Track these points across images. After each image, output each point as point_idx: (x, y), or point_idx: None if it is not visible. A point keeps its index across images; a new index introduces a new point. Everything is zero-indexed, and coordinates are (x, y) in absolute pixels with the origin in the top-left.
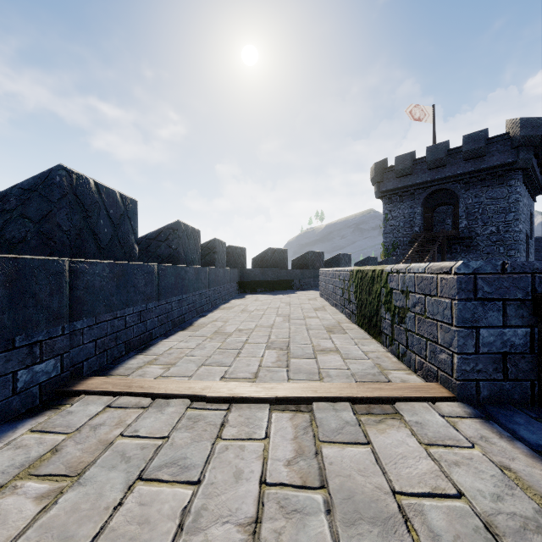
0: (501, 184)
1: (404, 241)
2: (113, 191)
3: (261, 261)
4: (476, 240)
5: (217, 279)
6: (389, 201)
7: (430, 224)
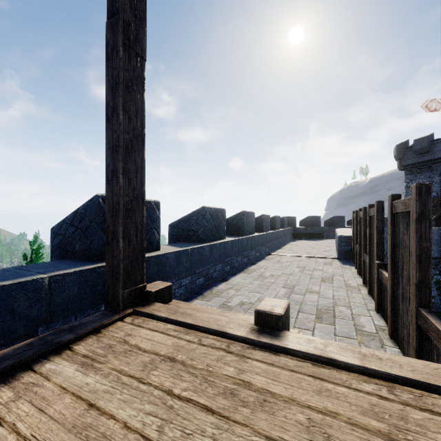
0: None
1: None
2: (267, 215)
3: (304, 222)
4: None
5: (285, 233)
6: (410, 173)
7: None
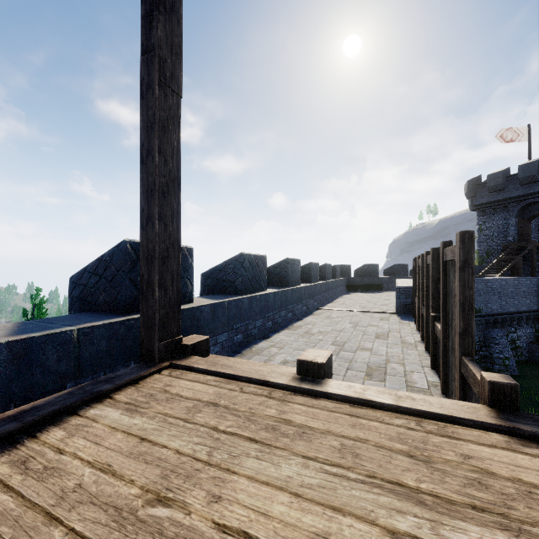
0: None
1: (498, 249)
2: (316, 263)
3: (360, 272)
4: None
5: (337, 284)
6: (483, 214)
7: (526, 234)
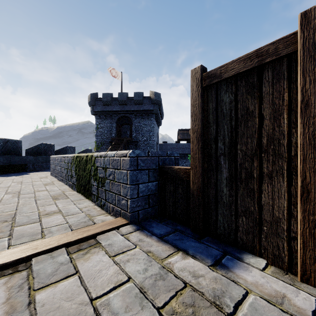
0: (148, 118)
1: (107, 141)
2: None
3: None
4: (139, 143)
5: None
6: (99, 118)
7: (120, 133)
